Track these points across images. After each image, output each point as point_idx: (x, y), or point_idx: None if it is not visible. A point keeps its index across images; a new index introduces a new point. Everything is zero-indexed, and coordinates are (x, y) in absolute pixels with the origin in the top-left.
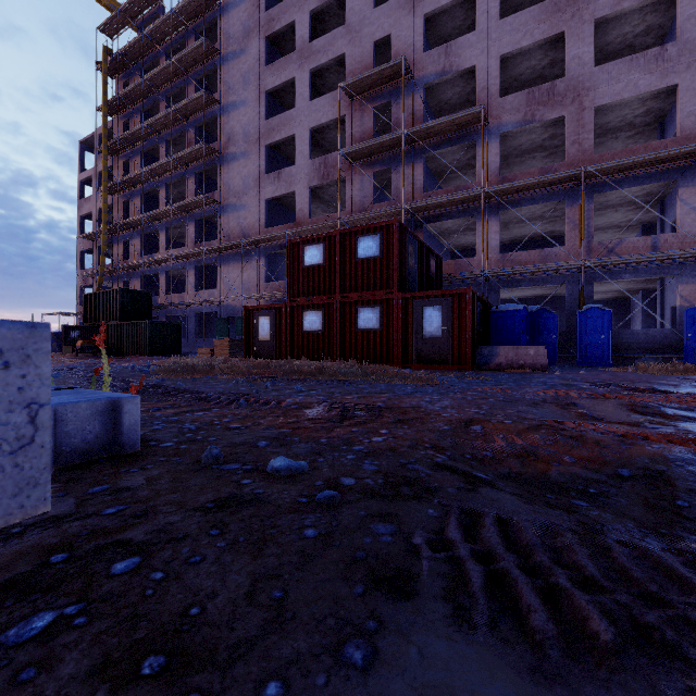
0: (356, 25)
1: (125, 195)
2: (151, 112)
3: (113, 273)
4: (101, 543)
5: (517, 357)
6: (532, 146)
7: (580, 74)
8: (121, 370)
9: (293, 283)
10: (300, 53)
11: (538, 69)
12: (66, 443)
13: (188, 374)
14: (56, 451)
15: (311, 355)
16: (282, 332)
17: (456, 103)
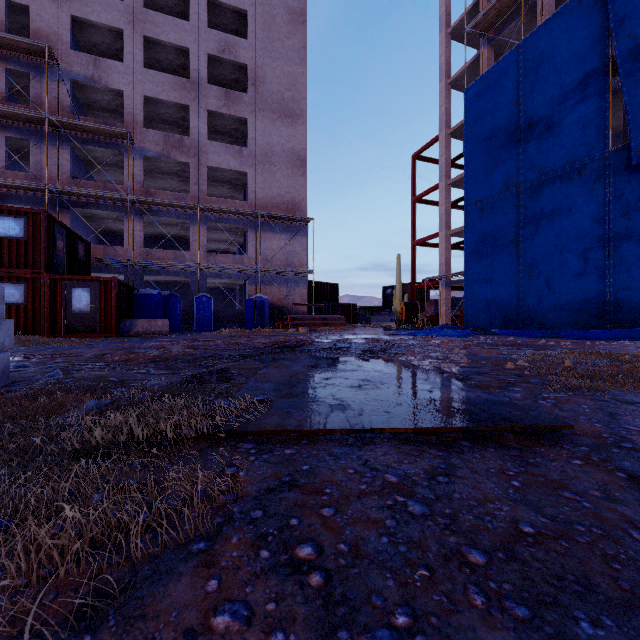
0: None
1: None
2: None
3: None
4: None
5: (150, 327)
6: (170, 171)
7: (199, 140)
8: None
9: None
10: None
11: (174, 117)
12: None
13: None
14: None
15: None
16: None
17: (105, 107)
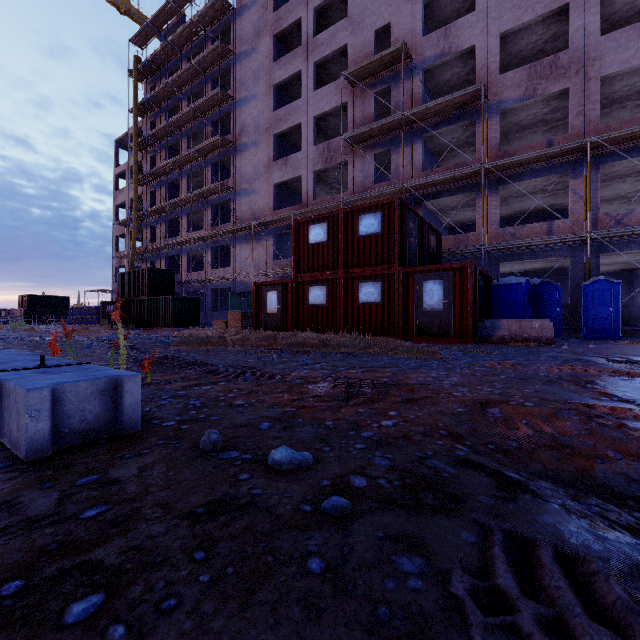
0: (357, 17)
1: (152, 185)
2: (174, 111)
3: (142, 254)
4: (66, 565)
5: (520, 330)
6: (533, 120)
7: (585, 45)
8: (145, 341)
9: (298, 260)
10: (305, 48)
11: (540, 43)
12: (65, 423)
13: (202, 345)
14: (54, 433)
15: (315, 327)
16: (288, 306)
17: (454, 84)
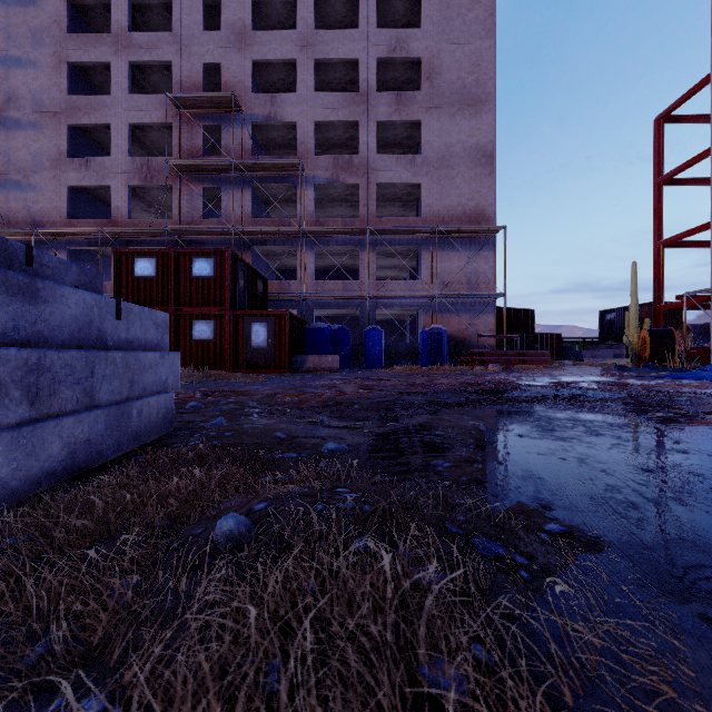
0: (184, 38)
1: None
2: None
3: None
4: None
5: (320, 363)
6: (339, 197)
7: (368, 156)
8: None
9: (120, 292)
10: (117, 39)
11: (343, 138)
12: None
13: None
14: None
15: None
16: None
17: (280, 143)
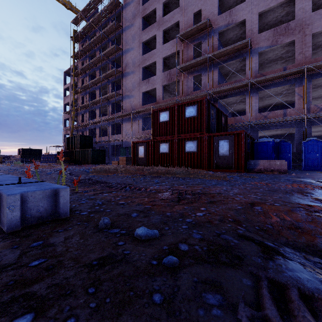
0: (184, 6)
1: (82, 94)
2: (93, 56)
3: (77, 128)
4: (16, 294)
5: (269, 165)
6: (275, 57)
7: (303, 17)
8: (77, 171)
9: (154, 130)
10: (158, 23)
11: (279, 17)
12: (28, 213)
13: (106, 173)
14: (22, 218)
15: (163, 164)
16: (149, 153)
17: (234, 39)
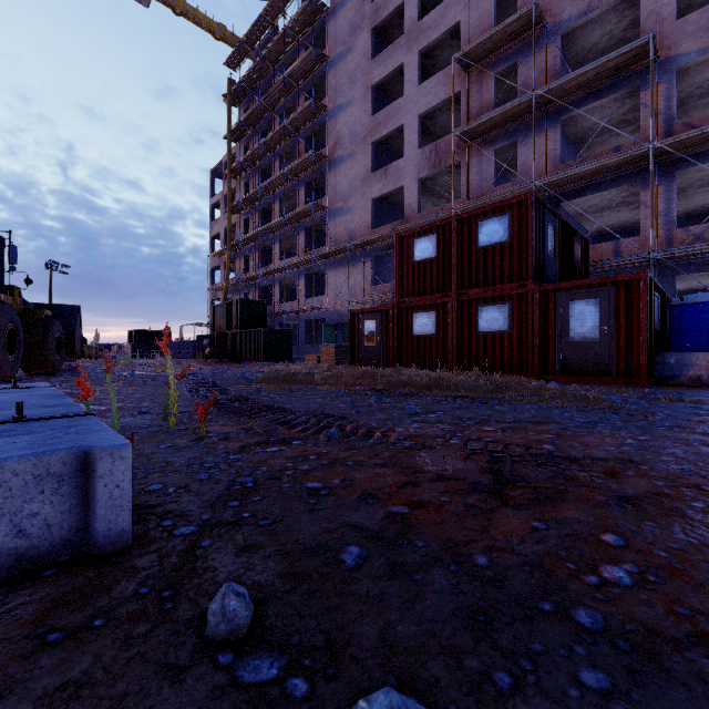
0: None
1: (246, 213)
2: (267, 132)
3: (236, 286)
4: None
5: None
6: None
7: None
8: (230, 376)
9: (401, 282)
10: (408, 36)
11: None
12: None
13: (288, 383)
14: None
15: (422, 362)
16: (389, 337)
17: (604, 47)
